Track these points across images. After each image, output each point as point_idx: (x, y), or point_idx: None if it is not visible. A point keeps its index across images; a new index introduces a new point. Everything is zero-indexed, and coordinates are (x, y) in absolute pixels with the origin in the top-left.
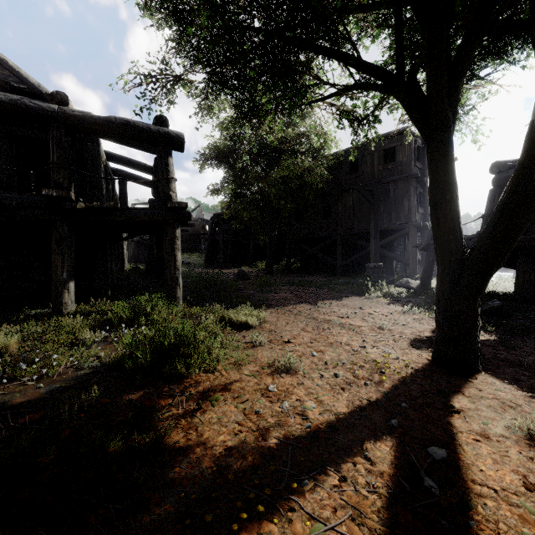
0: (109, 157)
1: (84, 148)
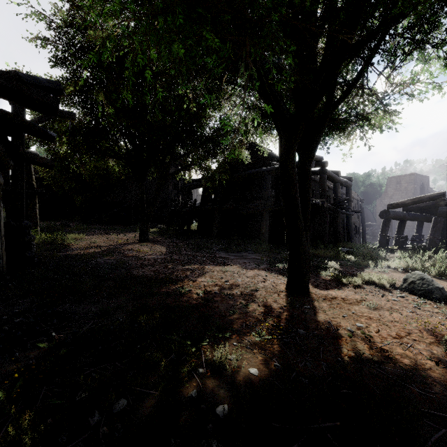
0: None
1: None
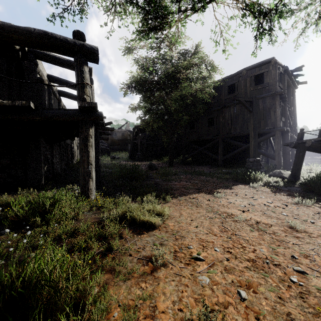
0: (52, 79)
1: (21, 65)
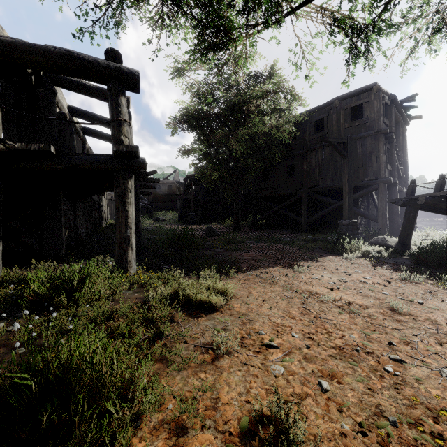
0: (74, 112)
1: (34, 94)
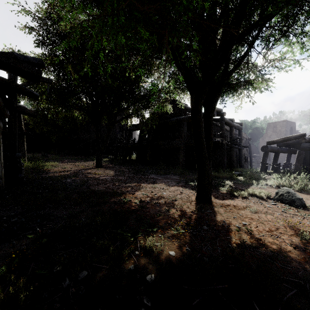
0: None
1: None
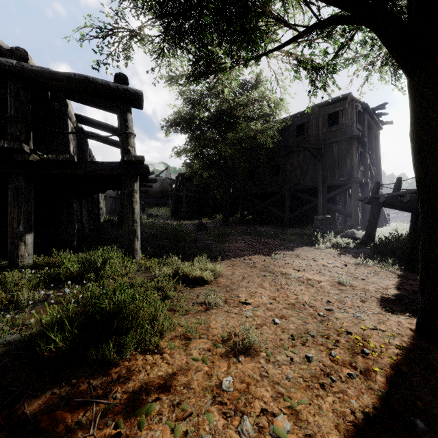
0: (80, 119)
1: (51, 107)
